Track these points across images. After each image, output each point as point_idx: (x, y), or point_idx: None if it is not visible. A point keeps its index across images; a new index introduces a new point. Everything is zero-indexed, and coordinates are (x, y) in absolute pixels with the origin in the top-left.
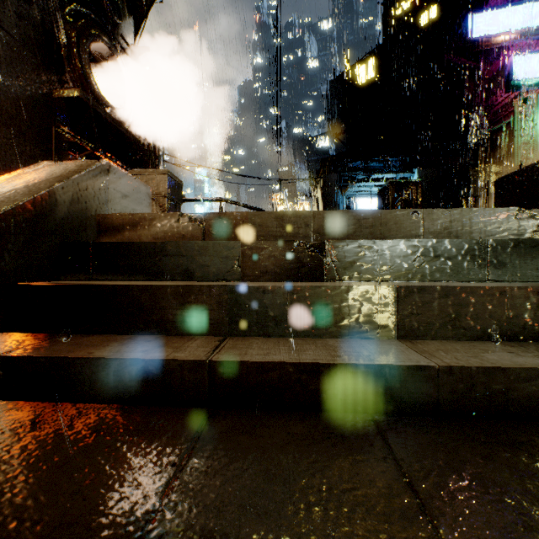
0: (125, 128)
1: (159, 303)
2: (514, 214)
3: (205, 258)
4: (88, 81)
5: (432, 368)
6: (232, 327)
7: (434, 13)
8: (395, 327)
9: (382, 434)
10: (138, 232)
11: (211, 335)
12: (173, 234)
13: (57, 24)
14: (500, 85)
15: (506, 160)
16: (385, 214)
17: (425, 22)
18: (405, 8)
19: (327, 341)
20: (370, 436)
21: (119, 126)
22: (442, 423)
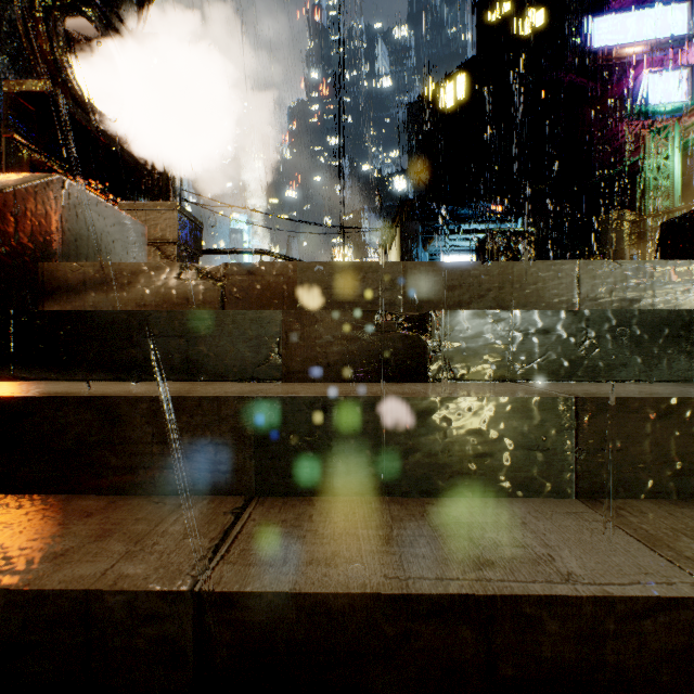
0: (121, 146)
1: (118, 432)
2: None
3: (219, 341)
4: (63, 73)
5: None
6: (261, 477)
7: (542, 19)
8: (572, 474)
9: None
10: (110, 294)
11: (222, 494)
12: (170, 298)
13: None
14: (625, 112)
15: (632, 209)
16: (519, 268)
17: (530, 30)
18: (504, 12)
19: (447, 507)
20: None
21: (110, 142)
22: None
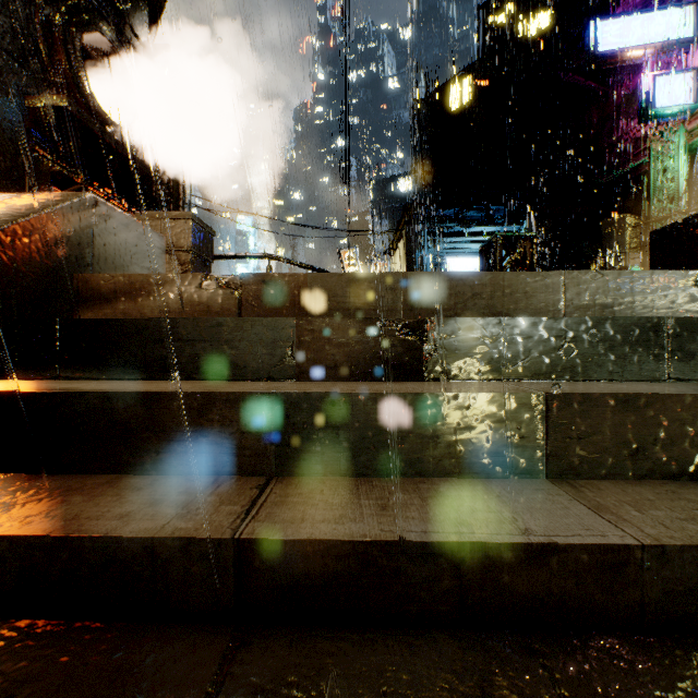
0: (135, 155)
1: (160, 422)
2: (694, 279)
3: (239, 345)
4: (80, 86)
5: (631, 549)
6: (280, 460)
7: (548, 21)
8: (543, 459)
9: (559, 690)
10: (139, 302)
11: (247, 474)
12: (192, 306)
13: (32, 1)
14: (631, 114)
15: (638, 211)
16: (509, 278)
17: (536, 31)
18: (510, 13)
19: (436, 485)
20: (537, 696)
21: (125, 152)
22: (656, 652)
